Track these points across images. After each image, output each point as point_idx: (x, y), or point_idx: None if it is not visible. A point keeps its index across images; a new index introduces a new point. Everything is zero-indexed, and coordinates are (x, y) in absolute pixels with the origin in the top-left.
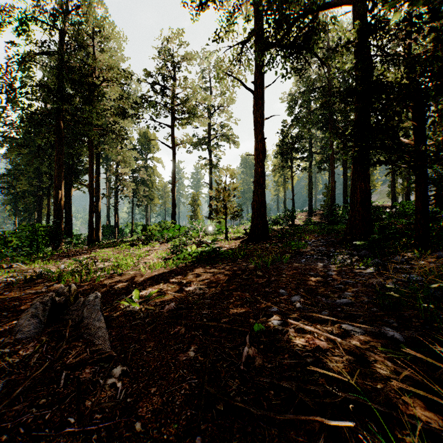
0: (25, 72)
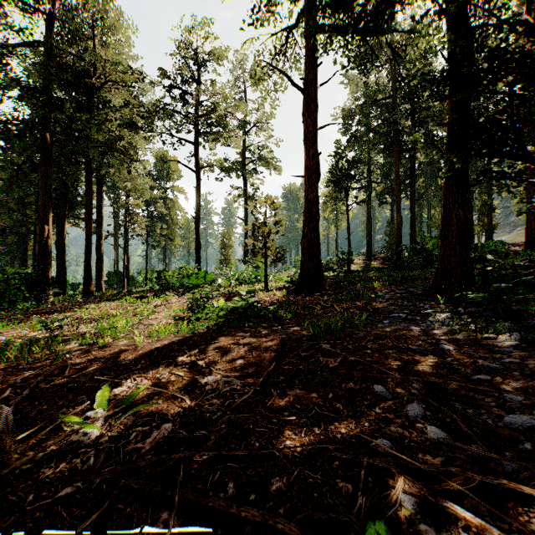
0: None
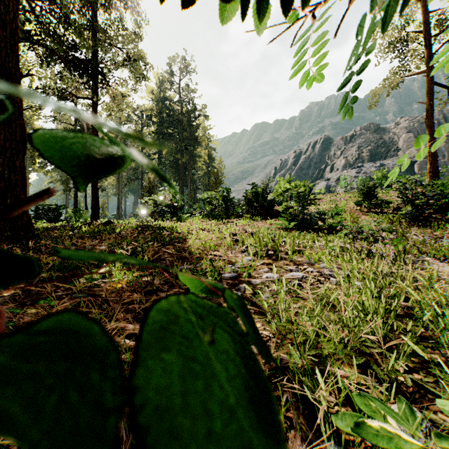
0: None
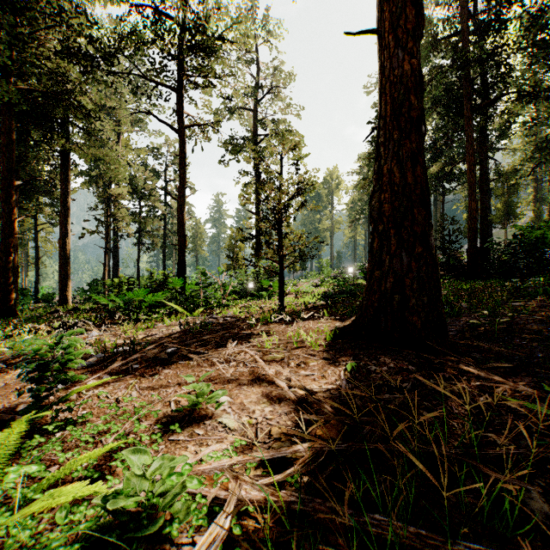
0: None
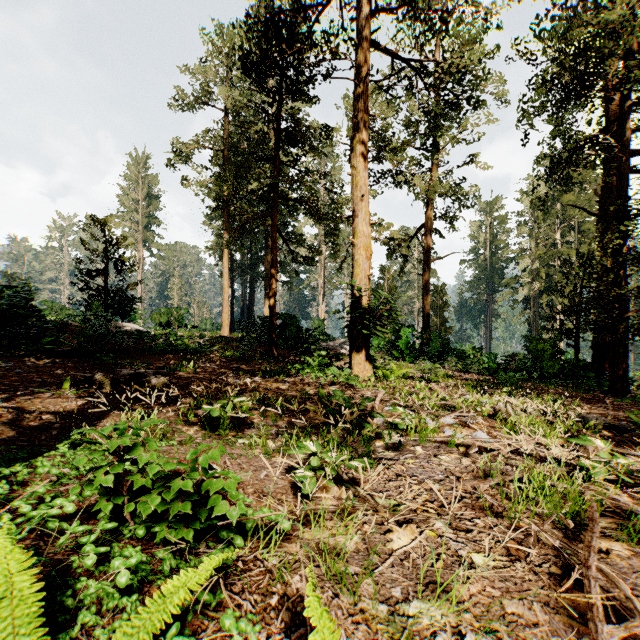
0: None
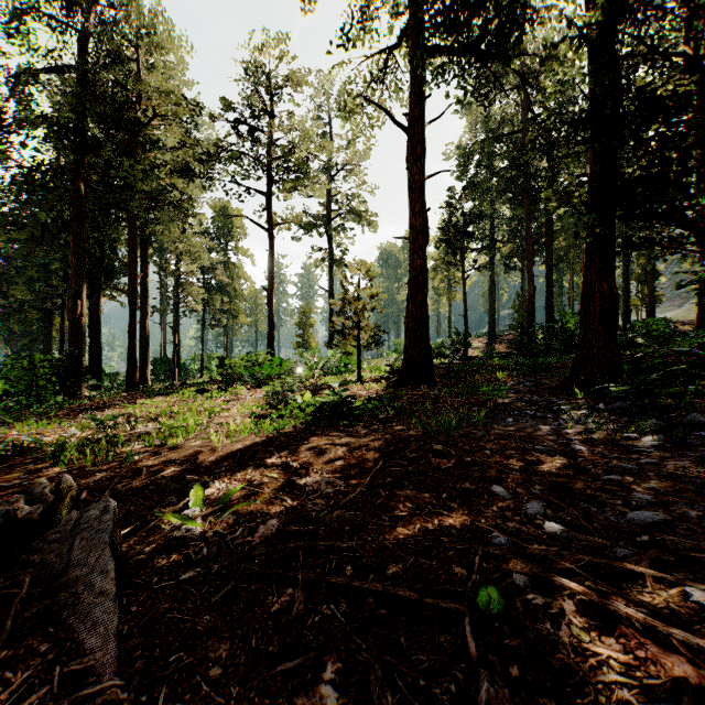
0: (21, 100)
